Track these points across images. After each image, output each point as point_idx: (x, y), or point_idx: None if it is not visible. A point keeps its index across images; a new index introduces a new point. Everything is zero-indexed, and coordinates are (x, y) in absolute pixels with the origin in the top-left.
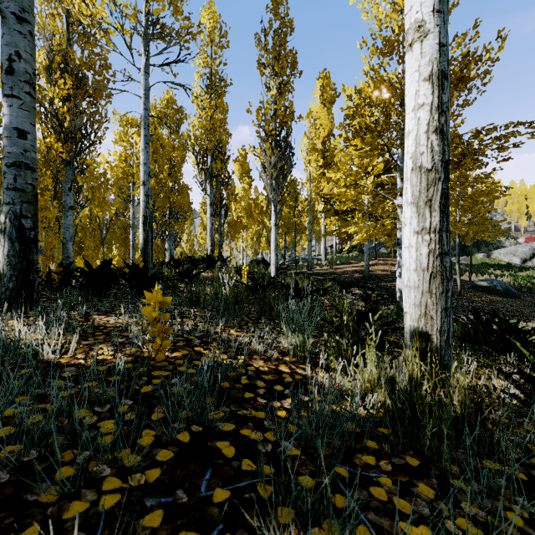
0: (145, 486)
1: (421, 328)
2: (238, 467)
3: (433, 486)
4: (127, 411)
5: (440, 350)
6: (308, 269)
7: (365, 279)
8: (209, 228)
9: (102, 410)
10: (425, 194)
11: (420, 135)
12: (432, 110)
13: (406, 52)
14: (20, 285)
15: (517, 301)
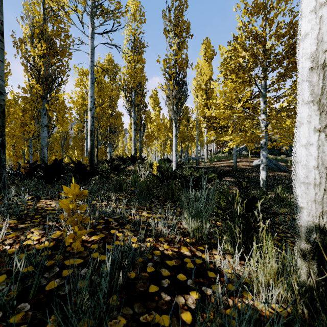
0: None
1: (323, 224)
2: None
3: None
4: (19, 322)
5: None
6: (196, 164)
7: (234, 171)
8: (133, 138)
9: None
10: None
11: (323, 33)
12: None
13: None
14: None
15: None
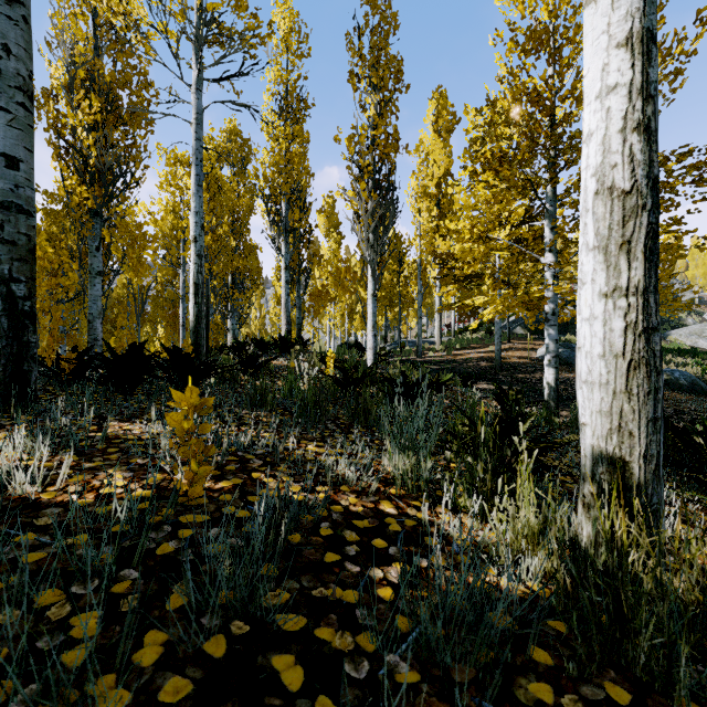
0: None
1: (612, 450)
2: None
3: None
4: (127, 592)
5: (646, 488)
6: (417, 356)
7: (496, 369)
8: (284, 300)
9: (84, 591)
10: (620, 232)
11: (611, 135)
12: (632, 94)
13: (585, 6)
14: (9, 378)
15: None
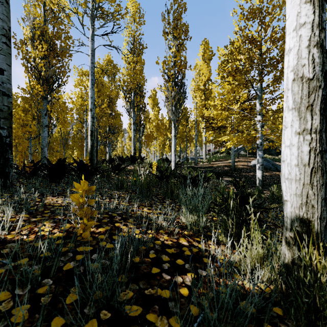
0: None
1: (302, 214)
2: None
3: None
4: (45, 293)
5: (320, 234)
6: (194, 164)
7: (232, 171)
8: (132, 138)
9: (21, 293)
10: (307, 100)
11: (302, 49)
12: (313, 27)
13: None
14: None
15: None
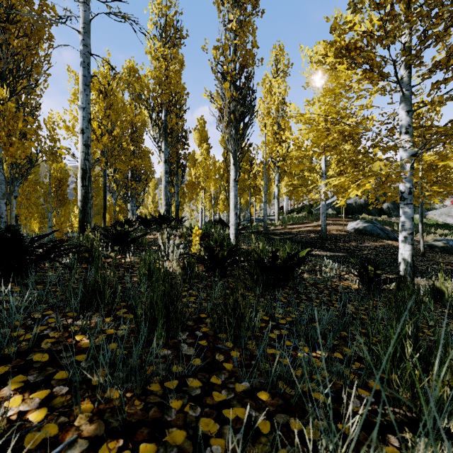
0: None
1: None
2: None
3: None
4: None
5: None
6: (263, 229)
7: (322, 239)
8: (163, 186)
9: None
10: None
11: None
12: None
13: None
14: None
15: None
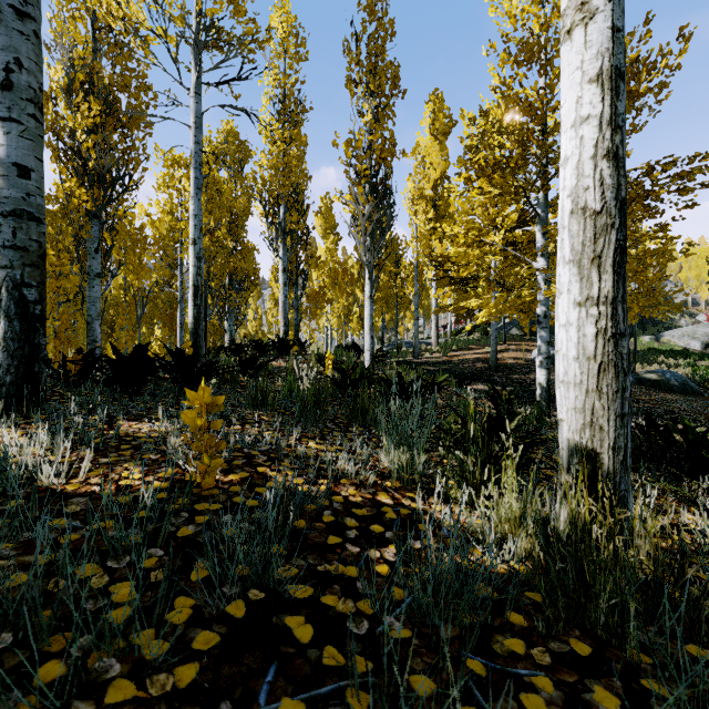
0: (173, 694)
1: (585, 443)
2: (317, 660)
3: (616, 691)
4: (155, 567)
5: (614, 476)
6: (413, 357)
7: (491, 370)
8: (281, 302)
9: (118, 566)
10: (592, 248)
11: (584, 161)
12: (602, 125)
13: (562, 42)
14: (21, 379)
15: (699, 400)
